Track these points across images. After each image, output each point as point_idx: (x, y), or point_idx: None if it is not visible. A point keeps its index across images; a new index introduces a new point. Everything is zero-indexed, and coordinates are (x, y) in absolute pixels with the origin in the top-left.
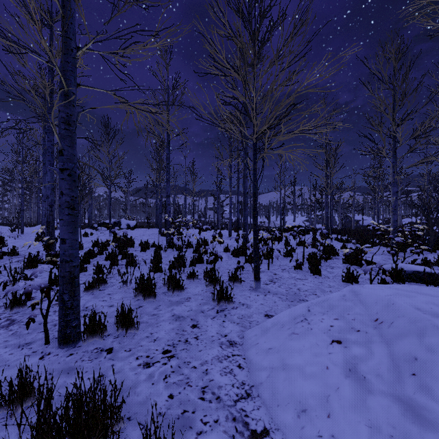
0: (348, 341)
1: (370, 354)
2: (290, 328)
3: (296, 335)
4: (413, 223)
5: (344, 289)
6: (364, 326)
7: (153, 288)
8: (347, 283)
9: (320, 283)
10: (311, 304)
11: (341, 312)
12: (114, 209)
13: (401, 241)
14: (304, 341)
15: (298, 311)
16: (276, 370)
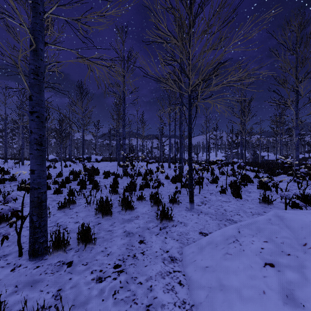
0: (281, 265)
1: (304, 280)
2: (224, 248)
3: (230, 255)
4: (306, 158)
5: (269, 213)
6: (294, 250)
7: (109, 208)
8: (263, 205)
9: (242, 205)
10: (240, 226)
11: (270, 235)
12: (87, 148)
13: (305, 172)
14: (238, 262)
15: (230, 232)
16: (214, 290)
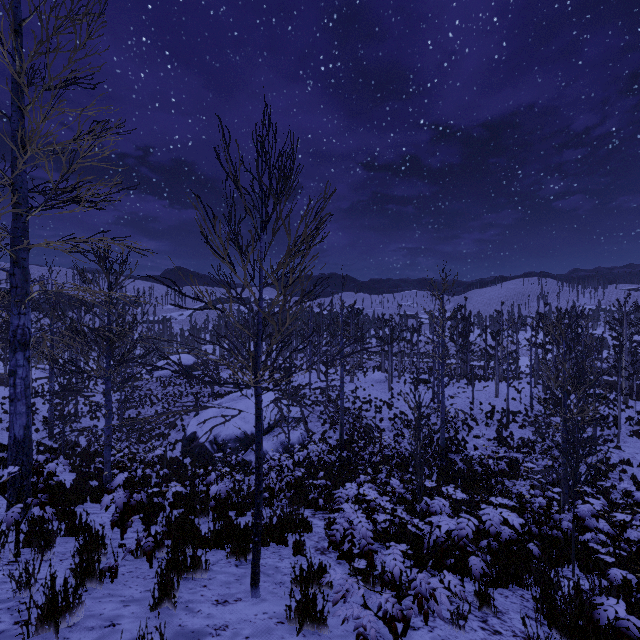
0: None
1: None
2: None
3: None
4: None
5: None
6: None
7: None
8: None
9: None
10: None
11: None
12: None
13: None
14: None
15: None
16: None
